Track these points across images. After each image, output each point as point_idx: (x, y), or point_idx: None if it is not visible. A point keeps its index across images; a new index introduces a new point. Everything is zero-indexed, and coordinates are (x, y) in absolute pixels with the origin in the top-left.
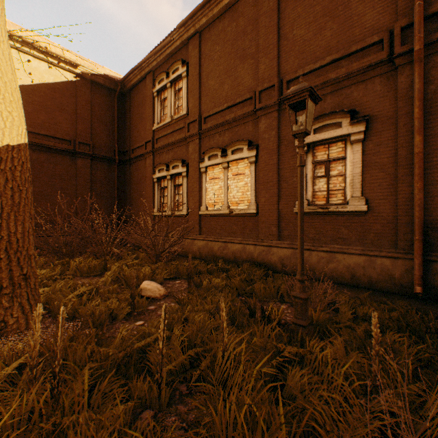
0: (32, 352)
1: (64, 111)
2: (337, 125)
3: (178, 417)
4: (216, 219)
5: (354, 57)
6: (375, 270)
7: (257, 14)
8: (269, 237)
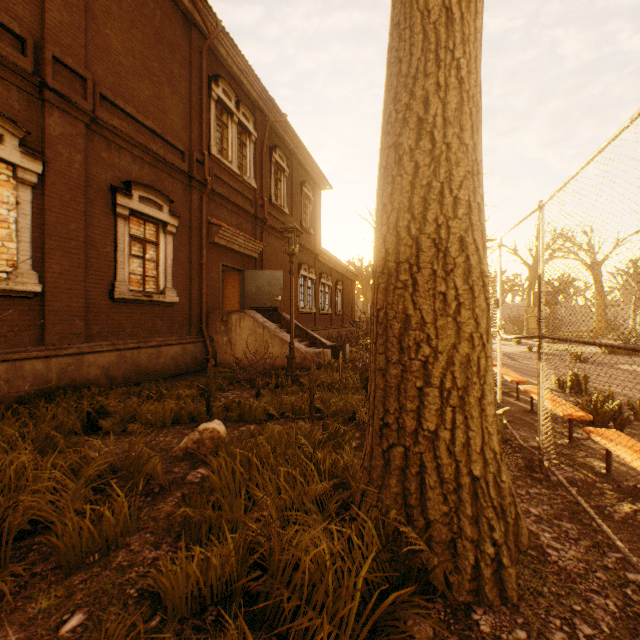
0: None
1: None
2: (158, 206)
3: None
4: None
5: (167, 147)
6: (189, 355)
7: None
8: (73, 339)
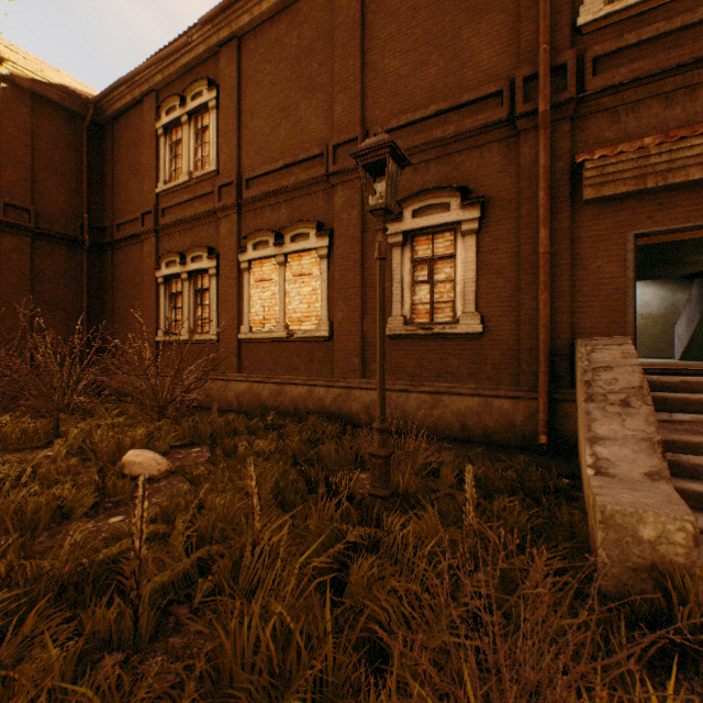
0: None
1: None
2: (445, 207)
3: (169, 655)
4: (267, 346)
5: (467, 111)
6: (492, 417)
7: (331, 24)
8: (350, 374)
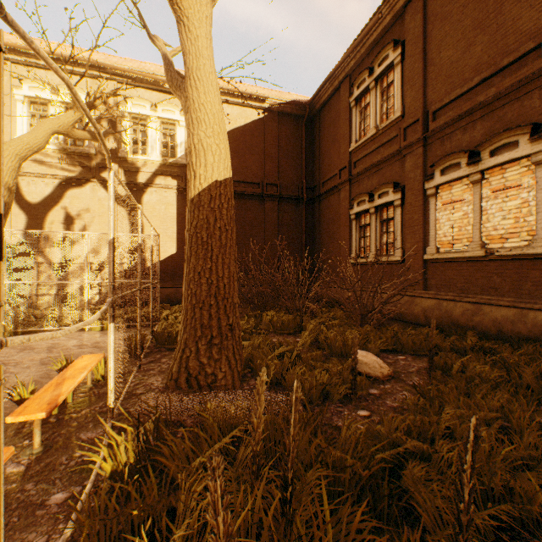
0: (254, 433)
1: (253, 153)
2: None
3: None
4: (456, 266)
5: None
6: None
7: None
8: None
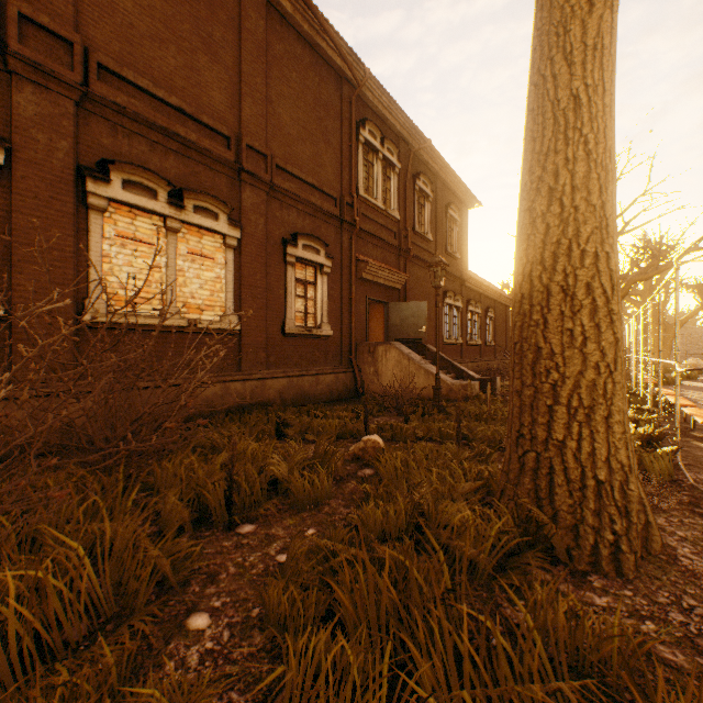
0: None
1: None
2: (316, 251)
3: None
4: (141, 337)
5: (323, 196)
6: (341, 384)
7: (236, 14)
8: (258, 367)
